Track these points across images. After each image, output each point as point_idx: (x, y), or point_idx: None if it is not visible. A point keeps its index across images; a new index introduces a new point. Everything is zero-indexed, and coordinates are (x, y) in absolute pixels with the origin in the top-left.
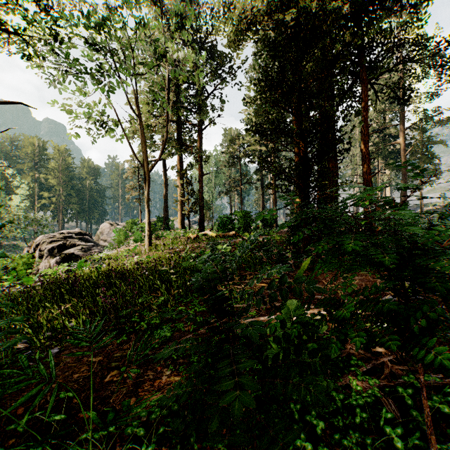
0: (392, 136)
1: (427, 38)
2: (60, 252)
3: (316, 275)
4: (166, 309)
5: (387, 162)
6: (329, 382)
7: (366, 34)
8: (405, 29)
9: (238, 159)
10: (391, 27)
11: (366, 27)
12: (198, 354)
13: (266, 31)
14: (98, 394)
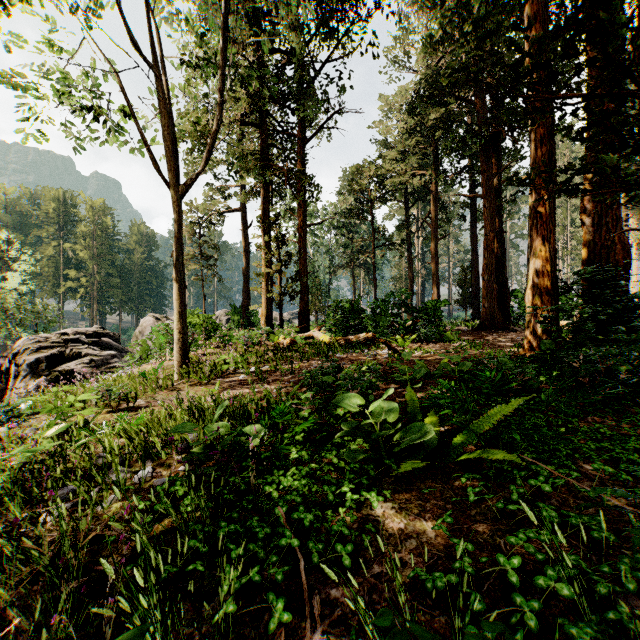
0: None
1: None
2: (52, 367)
3: None
4: None
5: (638, 207)
6: None
7: None
8: None
9: (368, 209)
10: None
11: None
12: None
13: None
14: None
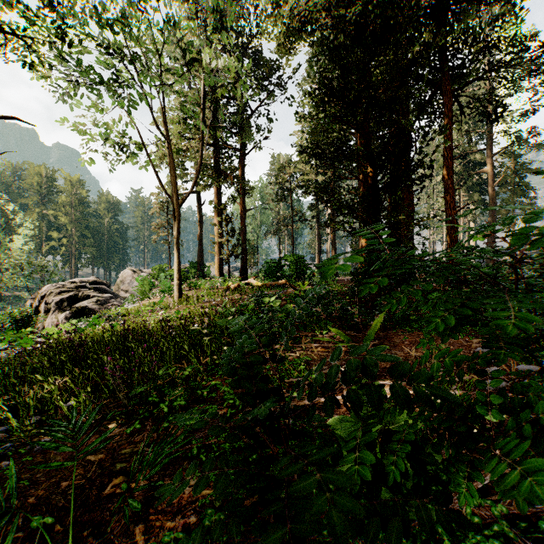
0: (477, 164)
1: (529, 36)
2: (70, 305)
3: (390, 338)
4: (195, 383)
5: (471, 195)
6: (430, 508)
7: (450, 33)
8: (500, 25)
9: (289, 192)
10: (480, 25)
11: (449, 24)
12: (236, 453)
13: (324, 31)
14: (92, 515)
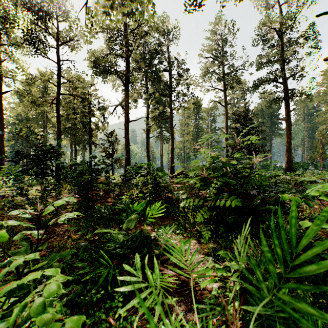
0: None
1: None
2: None
3: None
4: None
5: None
6: None
7: None
8: None
9: None
10: None
11: None
12: None
13: None
14: None
